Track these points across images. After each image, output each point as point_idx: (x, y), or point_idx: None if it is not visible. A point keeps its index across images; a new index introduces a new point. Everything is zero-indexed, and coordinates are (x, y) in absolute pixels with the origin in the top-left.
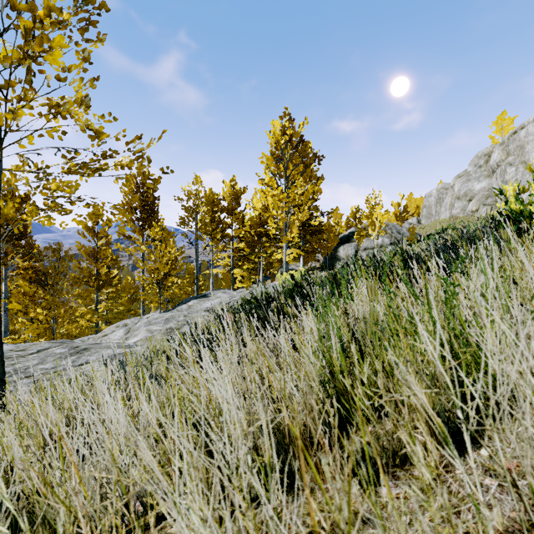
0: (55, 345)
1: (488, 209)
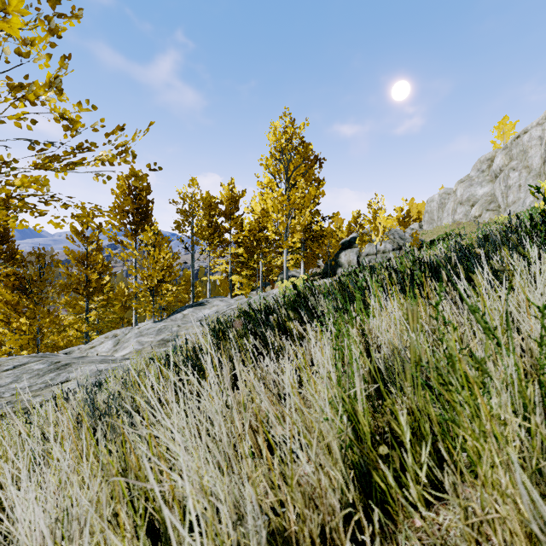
0: (34, 360)
1: (491, 214)
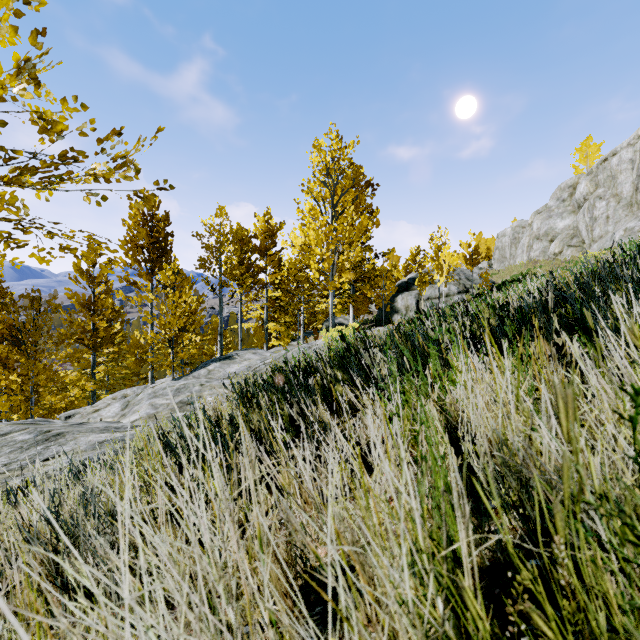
0: (19, 429)
1: (573, 251)
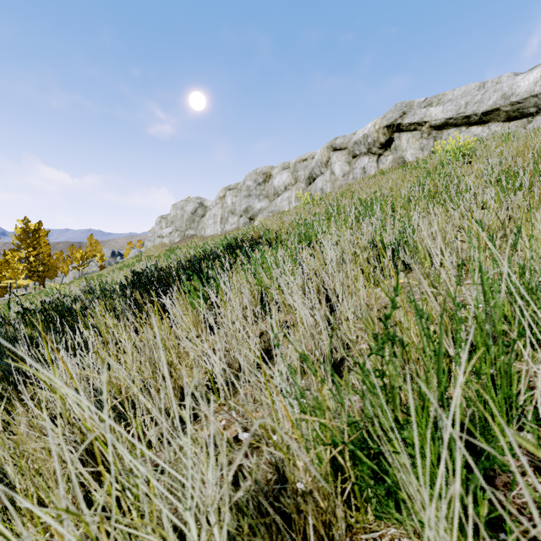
0: None
1: None
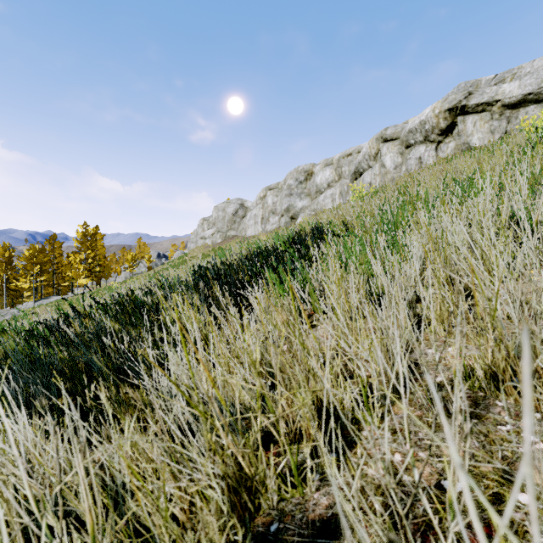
0: None
1: None
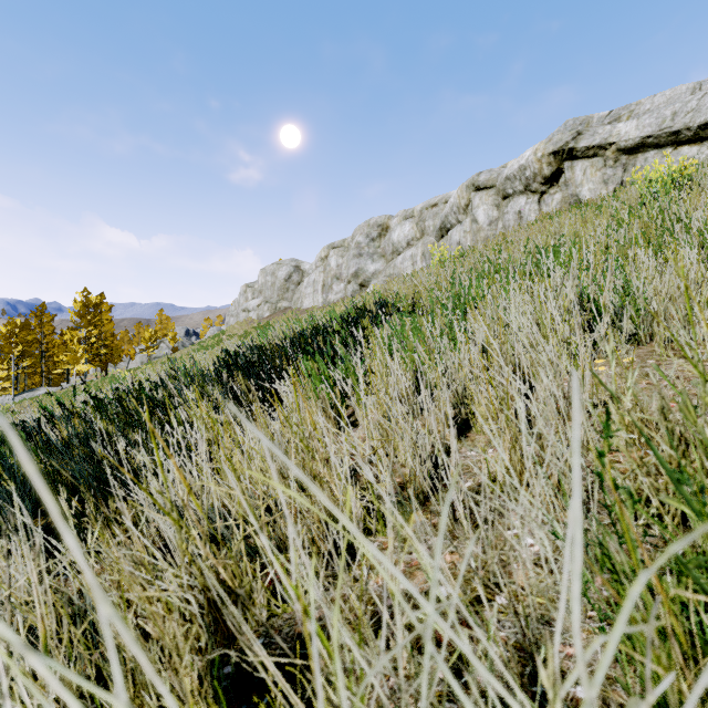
0: None
1: None
